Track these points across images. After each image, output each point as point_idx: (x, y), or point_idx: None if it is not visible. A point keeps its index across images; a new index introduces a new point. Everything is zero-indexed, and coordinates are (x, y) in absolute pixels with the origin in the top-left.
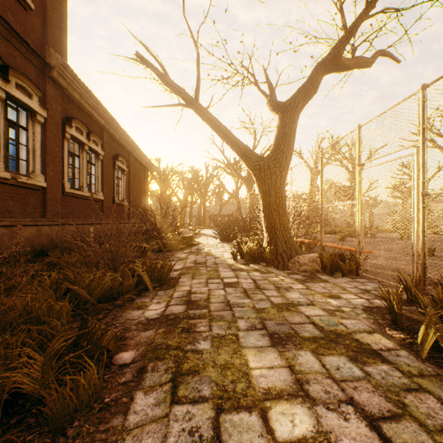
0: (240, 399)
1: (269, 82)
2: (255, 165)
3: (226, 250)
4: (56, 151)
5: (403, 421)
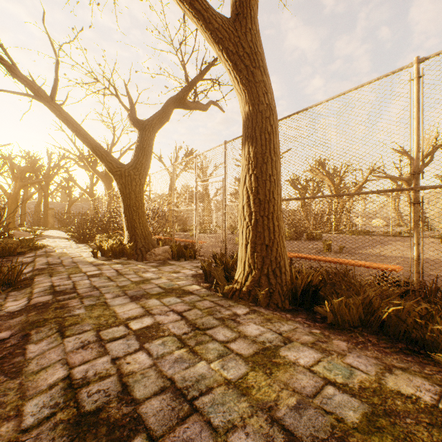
0: (112, 324)
1: (130, 97)
2: (116, 171)
3: (84, 250)
4: None
5: (193, 310)
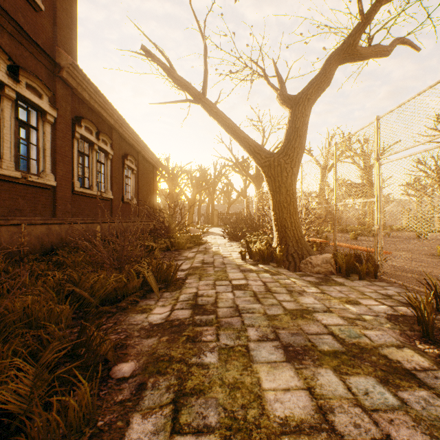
0: (252, 431)
1: (279, 75)
2: (264, 162)
3: (234, 249)
4: (66, 150)
5: None
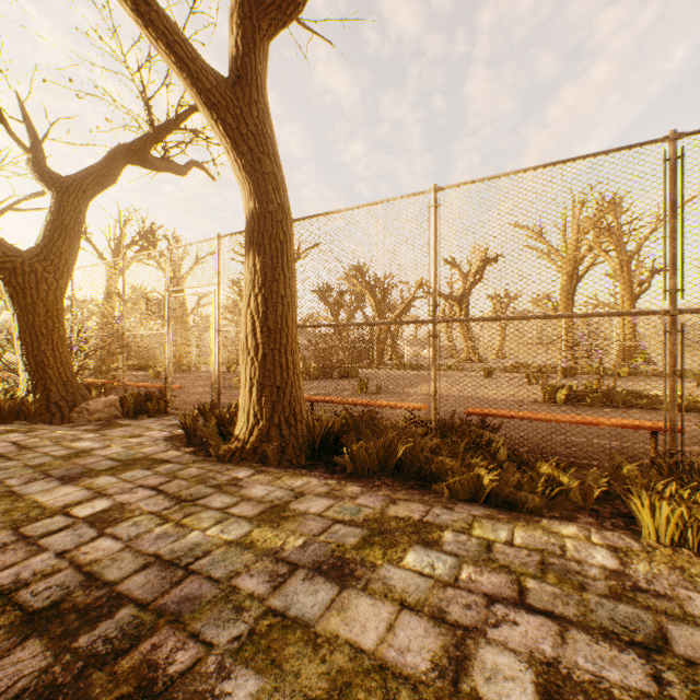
0: (39, 517)
1: (32, 125)
2: (4, 262)
3: None
4: None
5: (174, 481)
